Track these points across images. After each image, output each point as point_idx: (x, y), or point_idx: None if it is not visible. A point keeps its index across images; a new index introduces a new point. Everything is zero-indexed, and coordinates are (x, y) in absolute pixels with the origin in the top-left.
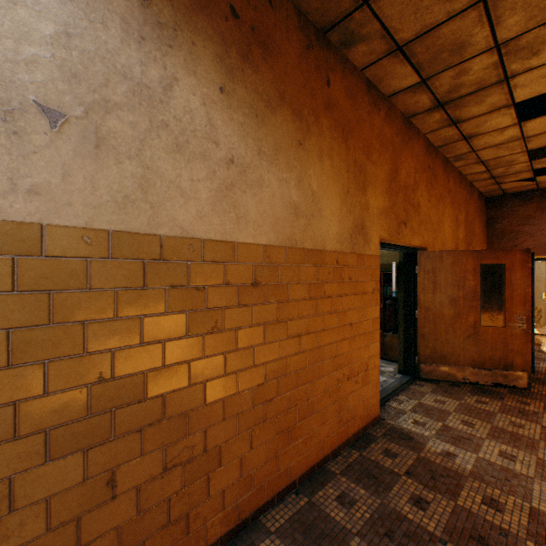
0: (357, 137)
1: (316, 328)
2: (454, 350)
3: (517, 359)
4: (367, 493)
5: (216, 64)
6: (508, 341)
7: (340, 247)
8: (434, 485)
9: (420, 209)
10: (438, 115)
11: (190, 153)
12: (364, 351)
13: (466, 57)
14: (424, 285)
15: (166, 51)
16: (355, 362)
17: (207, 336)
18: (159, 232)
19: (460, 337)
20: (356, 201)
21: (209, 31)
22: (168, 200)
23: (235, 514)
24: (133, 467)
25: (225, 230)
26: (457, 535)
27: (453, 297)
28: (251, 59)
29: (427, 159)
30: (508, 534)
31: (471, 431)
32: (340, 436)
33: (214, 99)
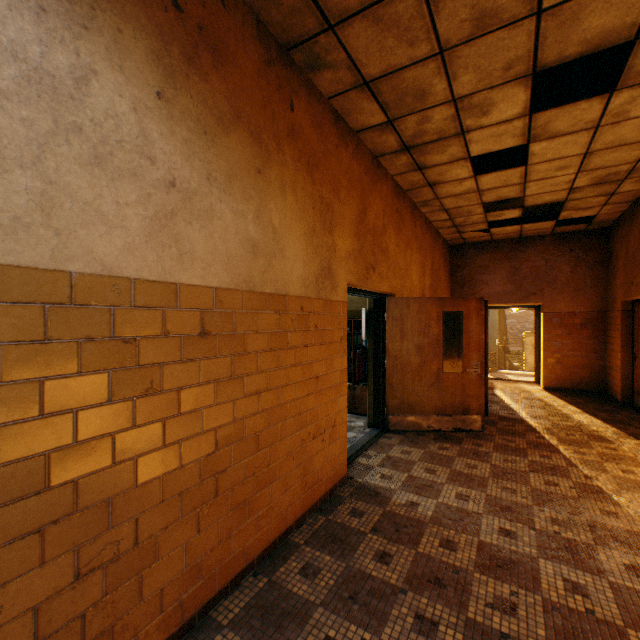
0: (324, 172)
1: (279, 384)
2: (420, 398)
3: (473, 403)
4: (332, 559)
5: (151, 62)
6: (466, 387)
7: (306, 292)
8: (398, 537)
9: (388, 254)
10: (405, 158)
11: (115, 169)
12: (332, 406)
13: (428, 105)
14: (393, 333)
15: (80, 33)
16: (322, 418)
17: (140, 400)
18: (68, 268)
19: (425, 385)
20: (322, 242)
21: (142, 19)
22: (82, 227)
23: (178, 614)
24: (28, 583)
25: (164, 269)
26: (417, 581)
27: (419, 345)
28: (198, 64)
29: (396, 203)
30: (460, 570)
31: (433, 478)
32: (306, 502)
33: (149, 105)
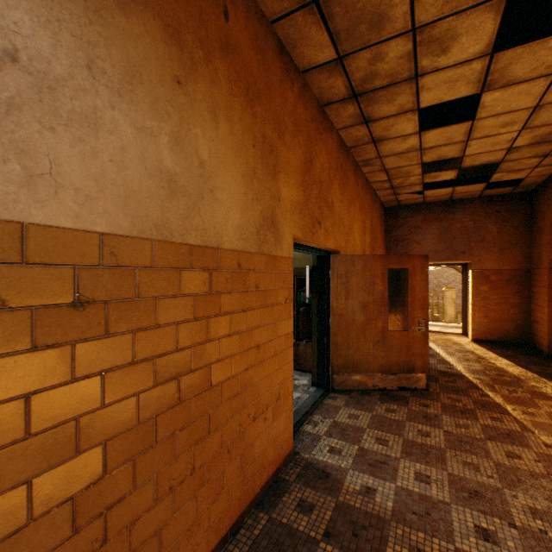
0: (267, 106)
1: (208, 361)
2: (365, 357)
3: (418, 361)
4: None
5: None
6: (411, 345)
7: (244, 245)
8: (357, 546)
9: (334, 209)
10: (352, 108)
11: None
12: (275, 377)
13: (384, 36)
14: (337, 290)
15: None
16: (264, 393)
17: None
18: None
19: (370, 343)
20: (265, 187)
21: None
22: None
23: None
24: None
25: None
26: None
27: (364, 302)
28: None
29: (340, 158)
30: None
31: (386, 450)
32: (244, 499)
33: None
